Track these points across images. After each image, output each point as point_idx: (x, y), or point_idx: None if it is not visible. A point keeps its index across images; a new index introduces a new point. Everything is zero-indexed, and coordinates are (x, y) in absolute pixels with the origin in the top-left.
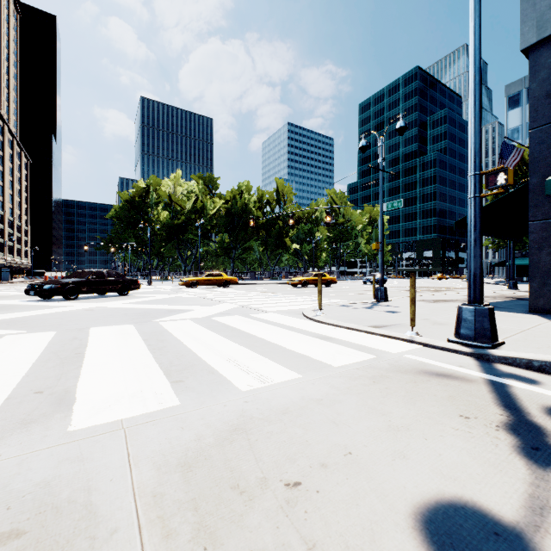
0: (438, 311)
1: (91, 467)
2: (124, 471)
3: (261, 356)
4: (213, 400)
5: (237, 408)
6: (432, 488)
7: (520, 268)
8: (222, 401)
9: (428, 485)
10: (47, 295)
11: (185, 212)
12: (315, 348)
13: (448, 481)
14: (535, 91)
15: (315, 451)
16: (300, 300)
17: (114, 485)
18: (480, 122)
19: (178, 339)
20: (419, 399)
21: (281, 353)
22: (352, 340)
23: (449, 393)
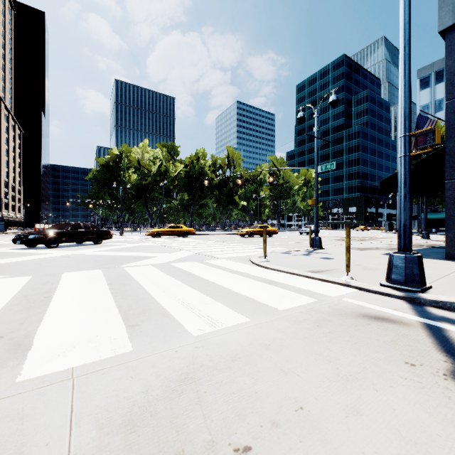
0: (366, 257)
1: (29, 426)
2: (63, 432)
3: (212, 300)
4: (165, 346)
5: (187, 354)
6: (393, 454)
7: (429, 221)
8: (174, 347)
9: (388, 451)
10: (32, 244)
11: (151, 174)
12: (261, 291)
13: (409, 445)
14: (451, 67)
15: (265, 405)
16: (247, 248)
17: (49, 451)
18: (410, 89)
19: (139, 283)
20: (363, 344)
21: (231, 296)
22: (294, 284)
23: (390, 337)
